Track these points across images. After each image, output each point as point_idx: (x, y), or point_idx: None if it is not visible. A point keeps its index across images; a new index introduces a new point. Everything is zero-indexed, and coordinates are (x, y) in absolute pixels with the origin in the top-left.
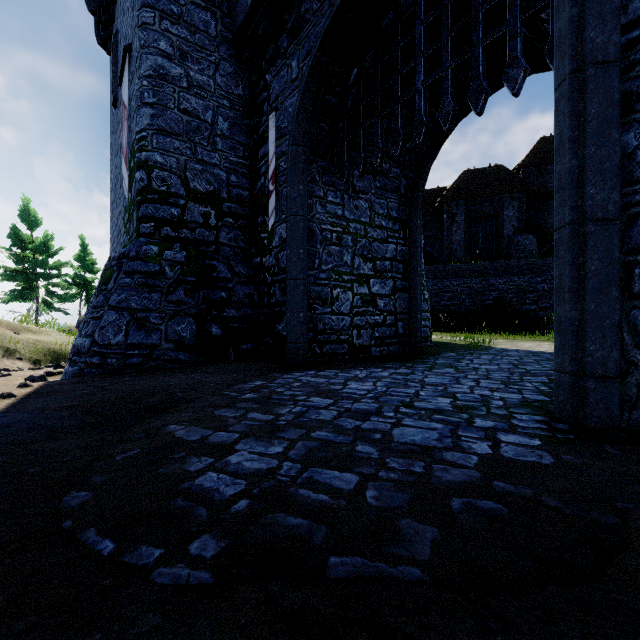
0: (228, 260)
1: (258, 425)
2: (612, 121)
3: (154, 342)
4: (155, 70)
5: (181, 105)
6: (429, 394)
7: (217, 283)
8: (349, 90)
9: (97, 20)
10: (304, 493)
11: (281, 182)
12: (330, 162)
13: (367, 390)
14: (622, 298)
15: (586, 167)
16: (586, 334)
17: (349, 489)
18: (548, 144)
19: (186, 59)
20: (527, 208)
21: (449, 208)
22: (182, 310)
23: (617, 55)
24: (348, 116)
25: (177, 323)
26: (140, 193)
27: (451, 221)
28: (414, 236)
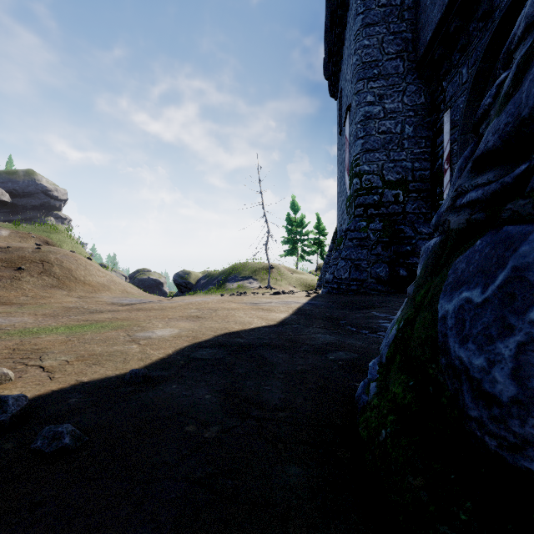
0: (412, 223)
1: None
2: None
3: (364, 278)
4: (364, 116)
5: (379, 130)
6: None
7: (403, 240)
8: None
9: (330, 83)
10: None
11: (454, 161)
12: None
13: None
14: None
15: None
16: None
17: None
18: None
19: (383, 99)
20: None
21: None
22: (380, 259)
23: None
24: None
25: (377, 267)
26: (355, 191)
27: None
28: None
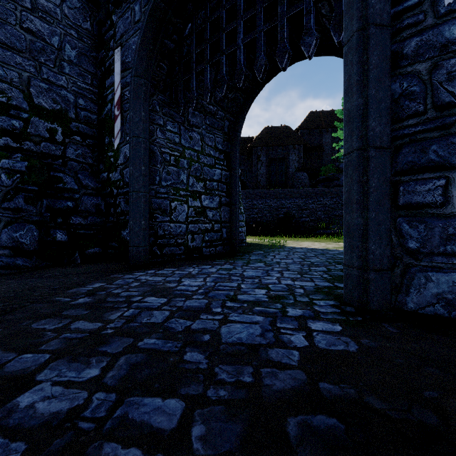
0: (76, 173)
1: (79, 338)
2: (386, 72)
3: None
4: None
5: (24, 23)
6: (248, 286)
7: (63, 193)
8: (184, 40)
9: None
10: (109, 451)
11: (125, 108)
12: (169, 97)
13: (198, 286)
14: (391, 209)
15: (369, 105)
16: (369, 236)
17: (171, 429)
18: (314, 116)
19: None
20: (303, 156)
21: (256, 151)
22: (21, 217)
23: (389, 21)
24: (184, 61)
25: (15, 230)
26: None
27: (257, 160)
28: (234, 165)
